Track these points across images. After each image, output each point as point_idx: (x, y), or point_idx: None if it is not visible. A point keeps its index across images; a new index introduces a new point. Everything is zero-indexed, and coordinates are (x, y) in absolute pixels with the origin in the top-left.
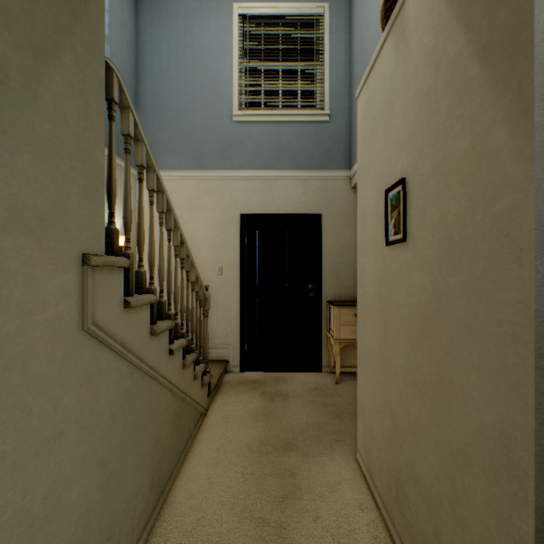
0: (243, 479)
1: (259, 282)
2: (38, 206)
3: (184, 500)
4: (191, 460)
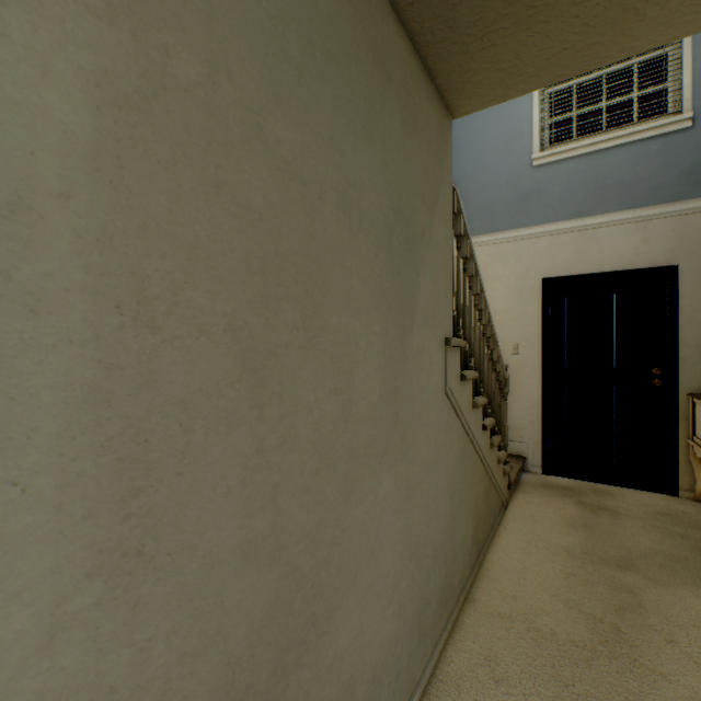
0: (563, 576)
1: (569, 364)
2: (431, 308)
3: (499, 571)
4: (498, 543)
